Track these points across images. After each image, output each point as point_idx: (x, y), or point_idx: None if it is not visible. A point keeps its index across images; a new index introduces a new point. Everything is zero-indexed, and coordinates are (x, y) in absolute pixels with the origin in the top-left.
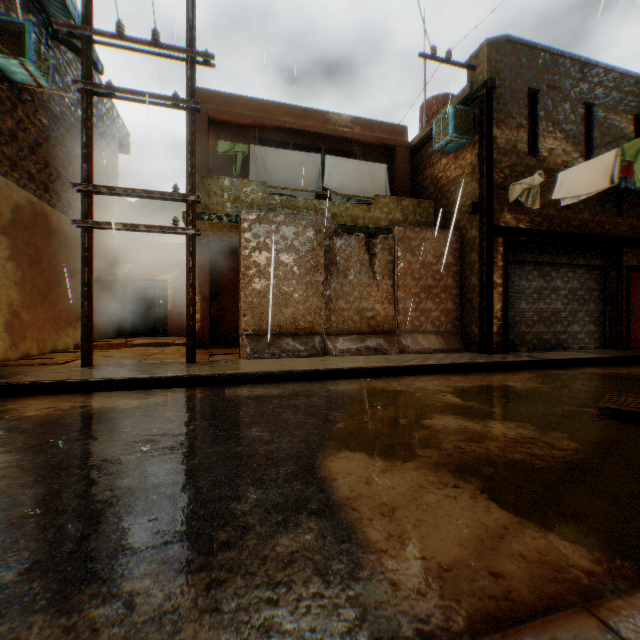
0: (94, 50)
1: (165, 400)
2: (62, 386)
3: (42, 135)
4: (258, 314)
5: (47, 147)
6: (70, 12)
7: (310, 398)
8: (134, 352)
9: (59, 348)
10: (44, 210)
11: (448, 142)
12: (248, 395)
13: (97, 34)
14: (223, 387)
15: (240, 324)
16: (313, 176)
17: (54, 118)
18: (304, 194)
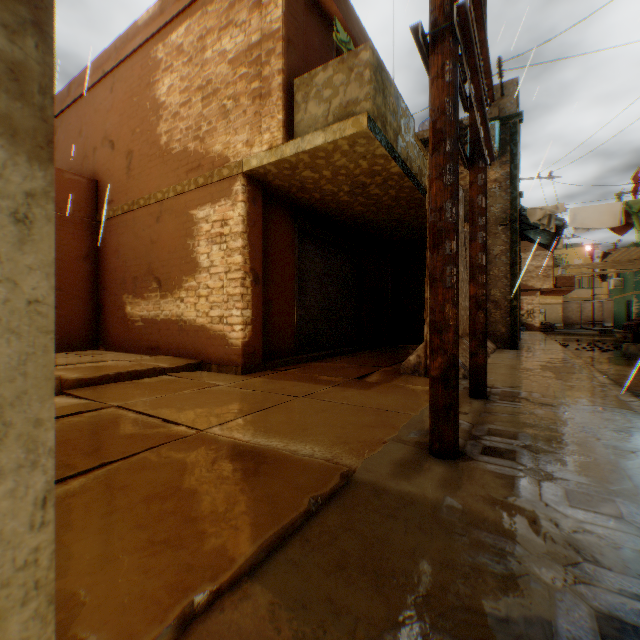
0: None
1: None
2: None
3: None
4: None
5: None
6: None
7: None
8: (206, 397)
9: None
10: None
11: None
12: None
13: None
14: None
15: None
16: None
17: None
18: None
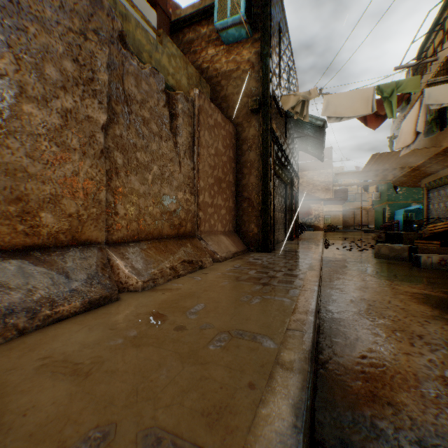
0: None
1: None
2: None
3: None
4: None
5: None
6: None
7: None
8: None
9: None
10: None
11: (234, 24)
12: None
13: None
14: None
15: None
16: None
17: None
18: None
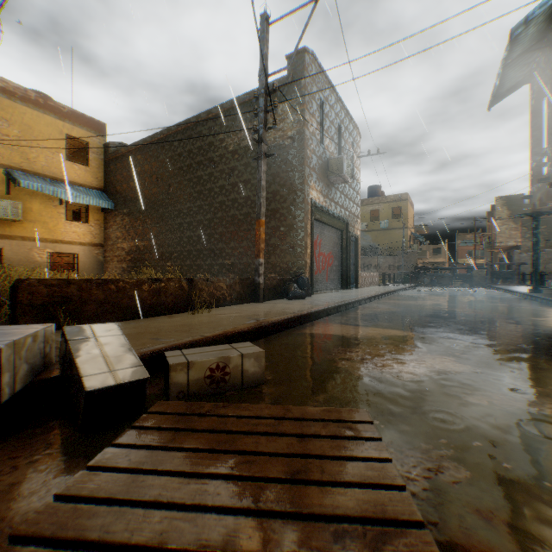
0: None
1: None
2: None
3: None
4: None
5: None
6: None
7: None
8: None
9: None
10: None
11: None
12: None
13: None
14: None
15: None
16: None
17: None
18: None
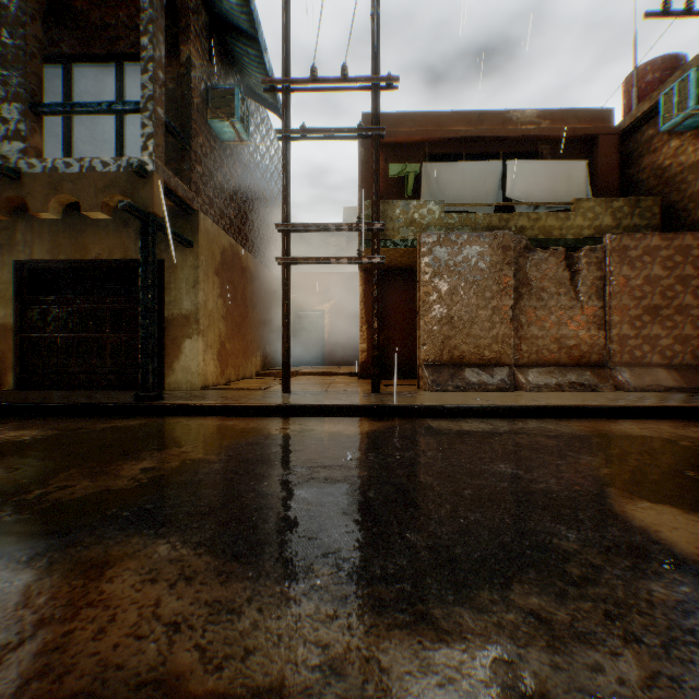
0: (278, 98)
1: (378, 428)
2: (281, 409)
3: (236, 184)
4: (438, 343)
5: (239, 194)
6: (262, 68)
7: (535, 437)
8: (310, 380)
9: (246, 375)
10: (237, 251)
11: (685, 118)
12: (459, 429)
13: (294, 82)
14: (423, 419)
15: (419, 354)
16: (492, 187)
17: (243, 167)
18: (482, 208)
